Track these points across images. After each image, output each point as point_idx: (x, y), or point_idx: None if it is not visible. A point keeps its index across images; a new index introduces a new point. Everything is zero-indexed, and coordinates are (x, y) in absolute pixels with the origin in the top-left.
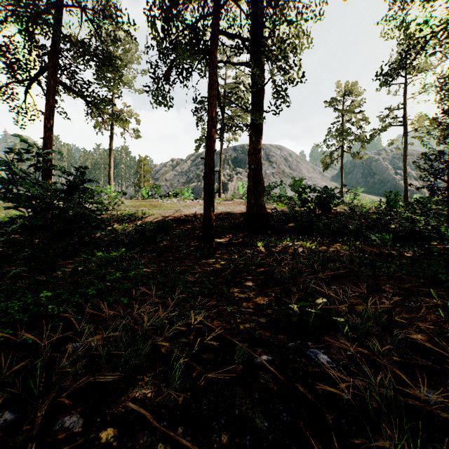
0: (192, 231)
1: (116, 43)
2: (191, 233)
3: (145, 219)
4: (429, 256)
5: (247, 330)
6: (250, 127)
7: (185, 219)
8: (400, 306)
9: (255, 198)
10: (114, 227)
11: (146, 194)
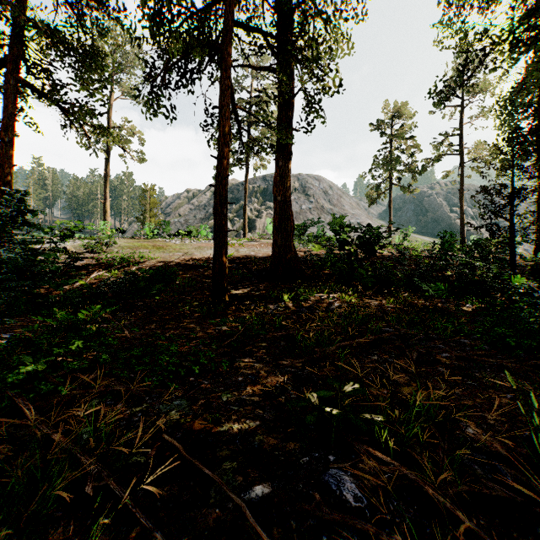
0: (202, 280)
1: (104, 35)
2: (200, 282)
3: (143, 264)
4: (492, 311)
5: (242, 436)
6: (277, 148)
7: (195, 264)
8: (461, 386)
9: (282, 239)
10: (99, 275)
11: (150, 232)
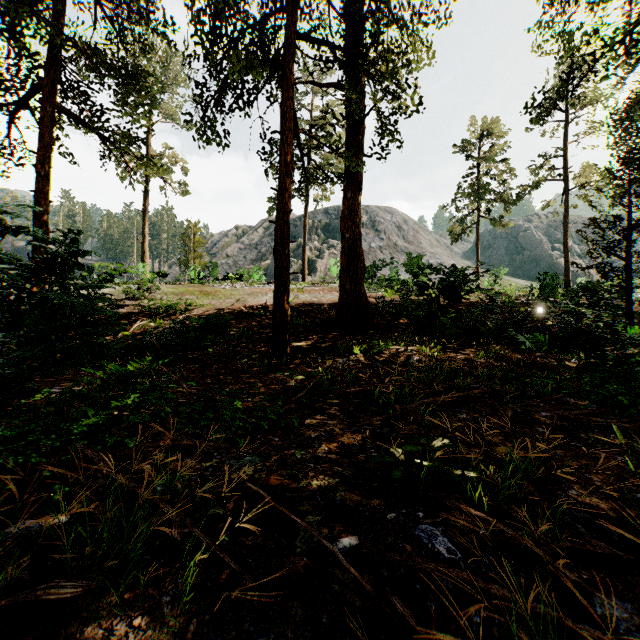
0: (259, 331)
1: (147, 52)
2: (256, 333)
3: (191, 312)
4: (601, 367)
5: (322, 492)
6: (344, 178)
7: (250, 312)
8: (563, 447)
9: (350, 282)
10: (143, 325)
11: (195, 276)
